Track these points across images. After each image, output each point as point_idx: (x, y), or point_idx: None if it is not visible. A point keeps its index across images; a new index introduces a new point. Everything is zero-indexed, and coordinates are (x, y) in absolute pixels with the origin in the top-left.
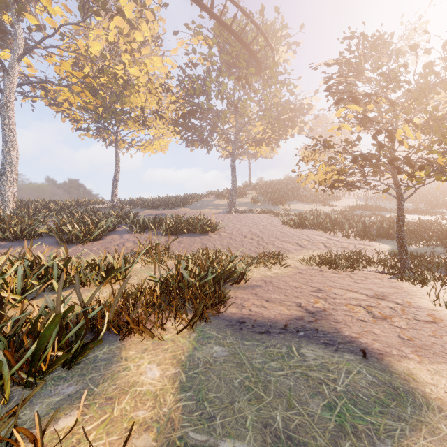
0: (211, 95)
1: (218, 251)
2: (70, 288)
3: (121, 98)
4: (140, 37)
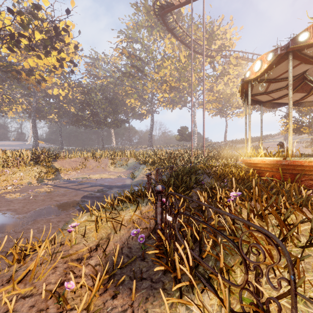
0: None
1: None
2: None
3: (229, 101)
4: (236, 72)
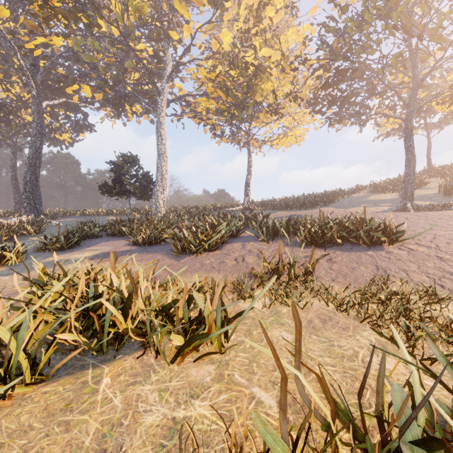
0: (370, 40)
1: (427, 289)
2: (130, 352)
3: (252, 87)
4: (271, 12)
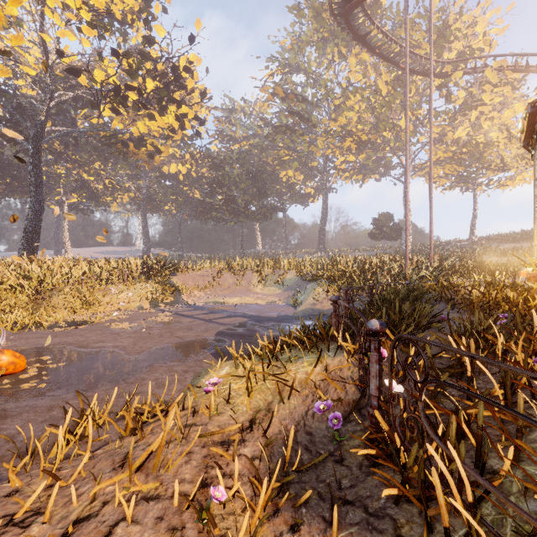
0: None
1: None
2: None
3: (481, 159)
4: (498, 99)
